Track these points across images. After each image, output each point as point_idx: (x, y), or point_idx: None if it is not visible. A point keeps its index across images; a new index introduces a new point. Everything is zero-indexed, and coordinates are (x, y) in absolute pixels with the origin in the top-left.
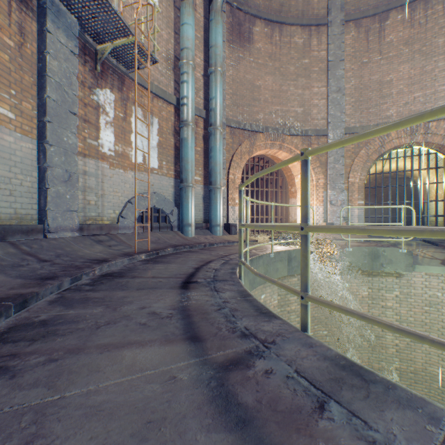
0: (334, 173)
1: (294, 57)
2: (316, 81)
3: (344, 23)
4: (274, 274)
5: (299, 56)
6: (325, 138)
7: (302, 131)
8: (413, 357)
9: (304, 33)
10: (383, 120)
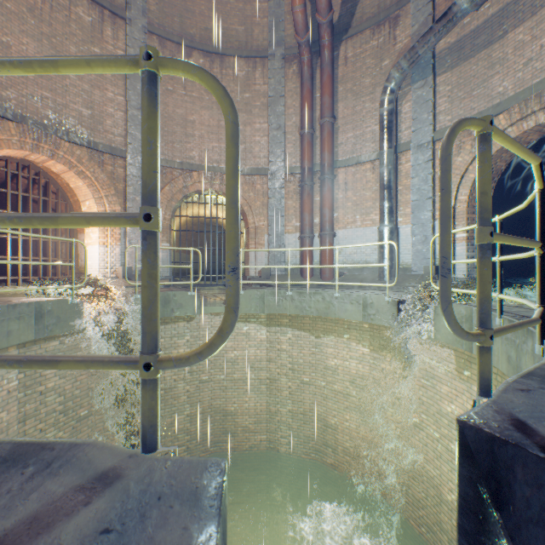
0: (135, 207)
1: (78, 34)
2: (112, 83)
3: (148, 32)
4: (2, 341)
5: (86, 38)
6: (125, 160)
7: (91, 143)
8: (202, 398)
9: (95, 11)
10: (188, 160)
